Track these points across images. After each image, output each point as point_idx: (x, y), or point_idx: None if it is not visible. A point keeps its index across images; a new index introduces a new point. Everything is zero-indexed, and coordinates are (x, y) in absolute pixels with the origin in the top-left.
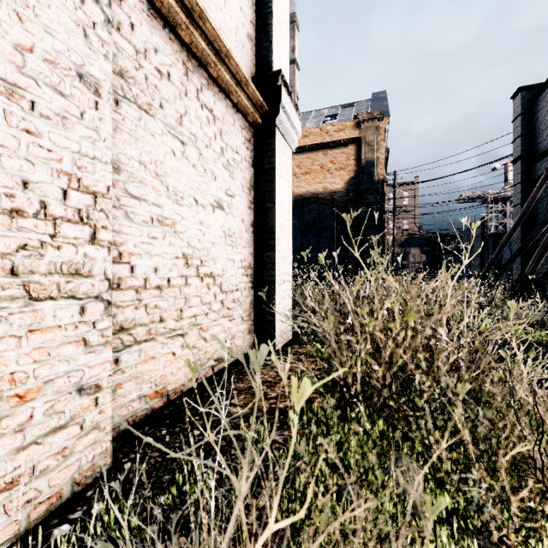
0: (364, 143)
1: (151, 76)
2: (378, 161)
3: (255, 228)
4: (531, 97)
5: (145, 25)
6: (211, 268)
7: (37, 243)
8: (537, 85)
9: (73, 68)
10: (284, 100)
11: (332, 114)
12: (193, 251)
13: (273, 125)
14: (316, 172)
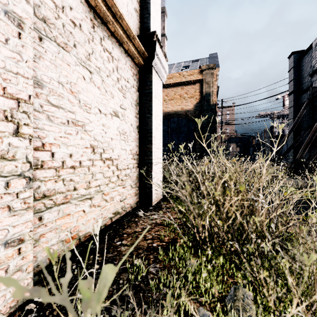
0: (204, 82)
1: (67, 25)
2: (212, 93)
3: (139, 129)
4: (299, 57)
5: None
6: (110, 154)
7: None
8: (302, 50)
9: None
10: (158, 50)
11: (186, 65)
12: (98, 143)
13: (151, 65)
14: (177, 99)
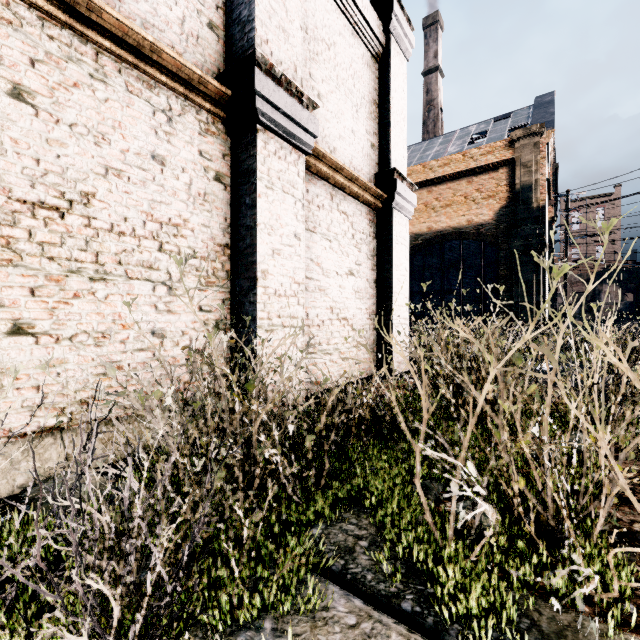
0: (518, 165)
1: (315, 211)
2: (537, 184)
3: (377, 284)
4: None
5: (313, 186)
6: (346, 314)
7: (284, 306)
8: None
9: (293, 234)
10: (399, 188)
11: (481, 131)
12: (336, 304)
13: (390, 207)
14: (458, 204)
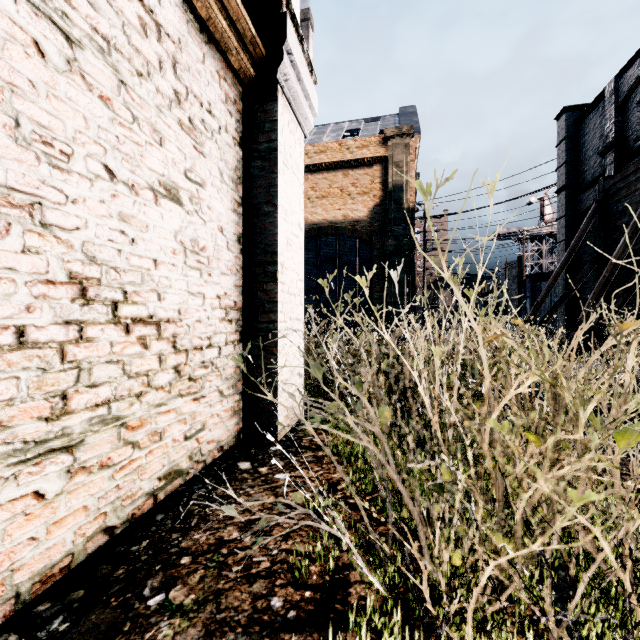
0: (391, 163)
1: None
2: (407, 185)
3: (245, 245)
4: (577, 118)
5: None
6: (149, 307)
7: None
8: (583, 105)
9: None
10: (291, 41)
11: (354, 128)
12: (103, 271)
13: (273, 80)
14: (334, 196)
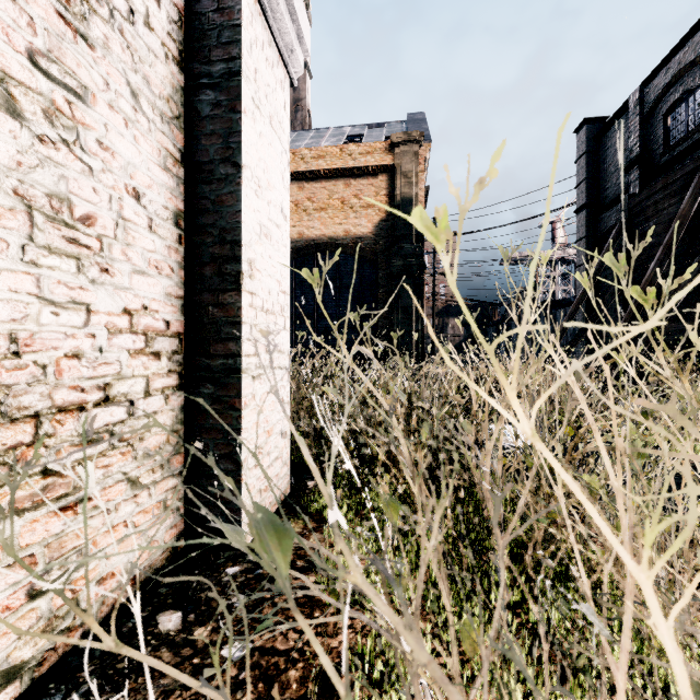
0: (399, 173)
1: None
2: (417, 199)
3: (188, 230)
4: (598, 131)
5: None
6: None
7: None
8: (604, 118)
9: None
10: None
11: (356, 134)
12: None
13: None
14: (335, 209)
